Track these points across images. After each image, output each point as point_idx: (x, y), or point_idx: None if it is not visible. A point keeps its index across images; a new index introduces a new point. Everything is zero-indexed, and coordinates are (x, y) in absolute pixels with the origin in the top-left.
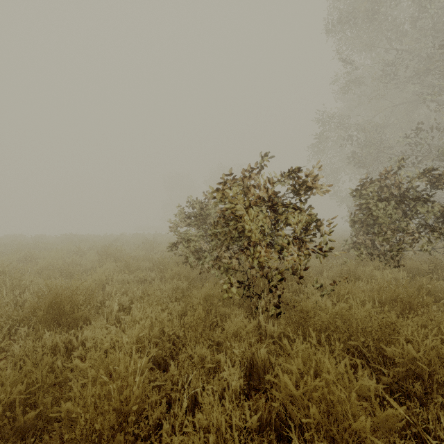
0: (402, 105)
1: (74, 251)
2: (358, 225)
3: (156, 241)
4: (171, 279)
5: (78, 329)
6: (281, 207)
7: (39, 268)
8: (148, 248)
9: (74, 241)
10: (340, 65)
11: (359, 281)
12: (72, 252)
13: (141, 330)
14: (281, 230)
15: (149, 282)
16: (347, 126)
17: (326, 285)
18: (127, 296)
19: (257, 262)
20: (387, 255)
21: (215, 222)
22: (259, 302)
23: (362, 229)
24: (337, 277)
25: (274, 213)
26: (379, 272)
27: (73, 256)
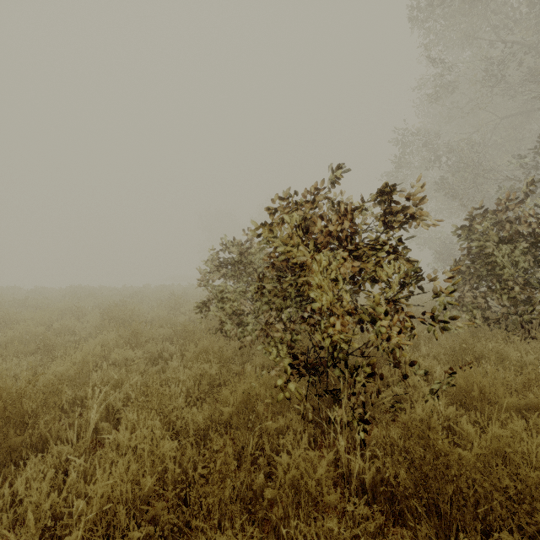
0: (507, 118)
1: (71, 311)
2: (461, 276)
3: (186, 295)
4: (194, 359)
5: (11, 470)
6: (368, 249)
7: (8, 339)
8: (173, 305)
9: (78, 296)
10: (431, 61)
11: (485, 365)
12: (68, 312)
13: (114, 485)
14: (365, 286)
15: (166, 360)
16: (434, 147)
17: (432, 370)
18: (122, 391)
19: (330, 342)
20: (508, 319)
21: (262, 272)
22: (335, 410)
23: (469, 282)
24: (445, 356)
25: (354, 259)
26: (509, 348)
27: (65, 319)
